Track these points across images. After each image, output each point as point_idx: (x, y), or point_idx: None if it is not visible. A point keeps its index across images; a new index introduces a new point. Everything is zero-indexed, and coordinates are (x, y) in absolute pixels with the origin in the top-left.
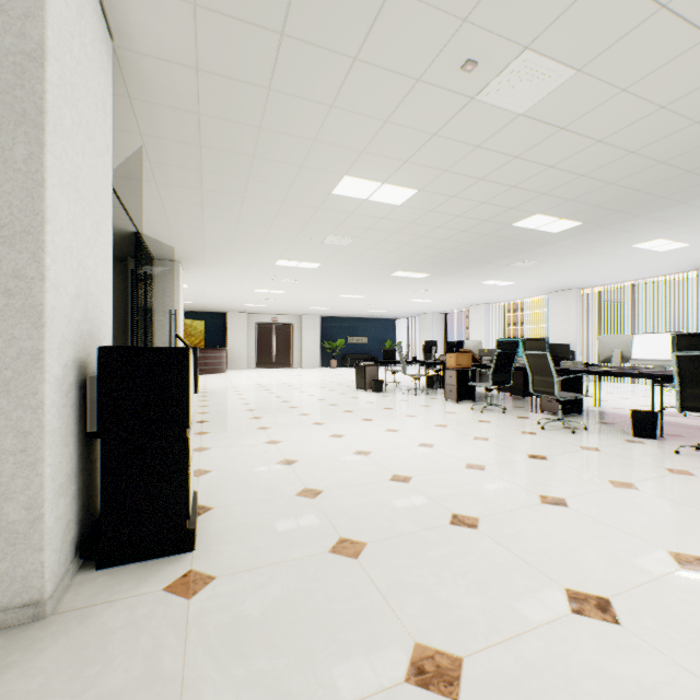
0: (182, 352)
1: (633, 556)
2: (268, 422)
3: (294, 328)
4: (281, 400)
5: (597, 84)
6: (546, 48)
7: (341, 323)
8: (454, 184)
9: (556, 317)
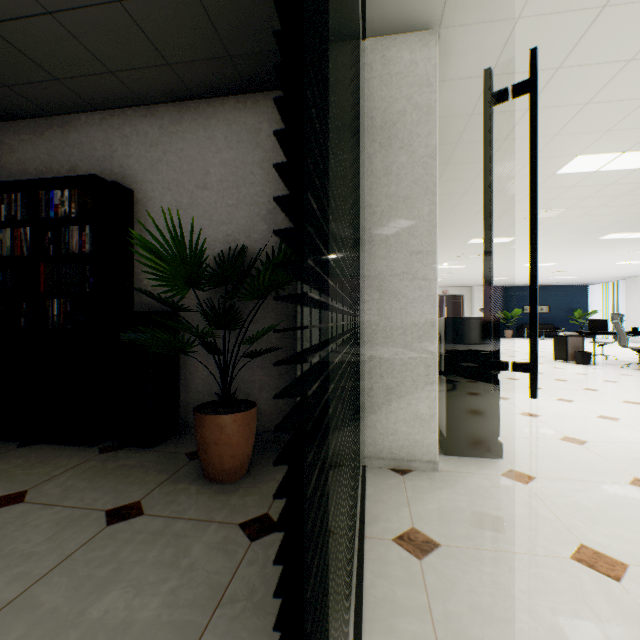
0: (494, 321)
1: None
2: None
3: (464, 299)
4: None
5: None
6: None
7: (516, 292)
8: None
9: None
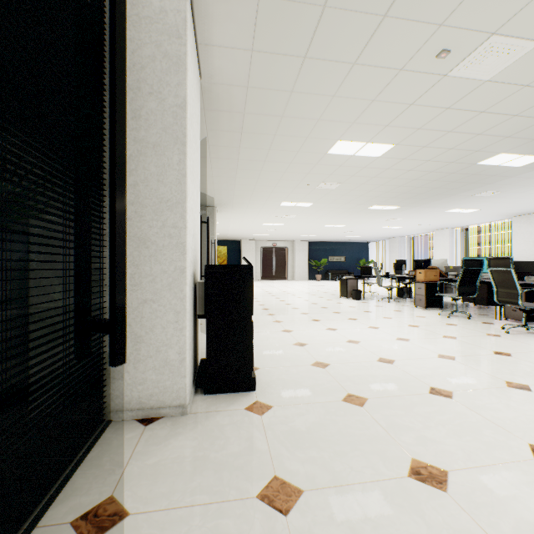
0: (249, 268)
1: None
2: (280, 318)
3: (288, 251)
4: (285, 303)
5: None
6: (511, 31)
7: (324, 246)
8: (425, 137)
9: (519, 238)
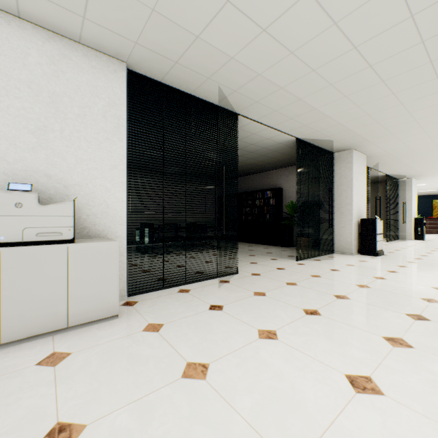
0: (374, 219)
1: None
2: None
3: None
4: None
5: None
6: None
7: None
8: None
9: None
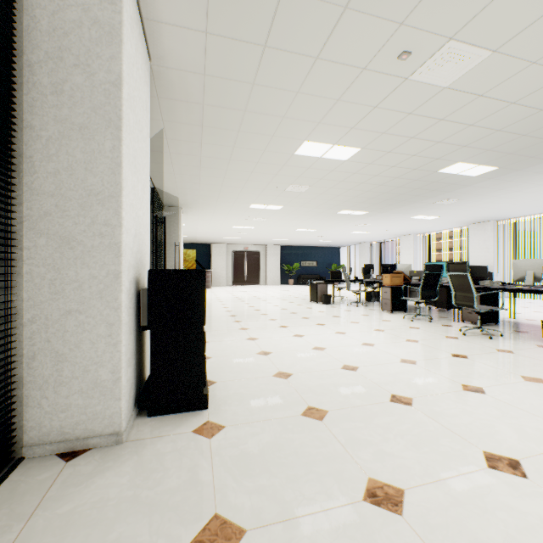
0: (200, 273)
1: (540, 432)
2: (246, 325)
3: (261, 255)
4: (254, 309)
5: (511, 60)
6: (467, 37)
7: (296, 250)
8: (390, 142)
9: (475, 244)
